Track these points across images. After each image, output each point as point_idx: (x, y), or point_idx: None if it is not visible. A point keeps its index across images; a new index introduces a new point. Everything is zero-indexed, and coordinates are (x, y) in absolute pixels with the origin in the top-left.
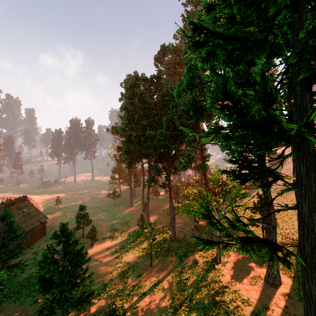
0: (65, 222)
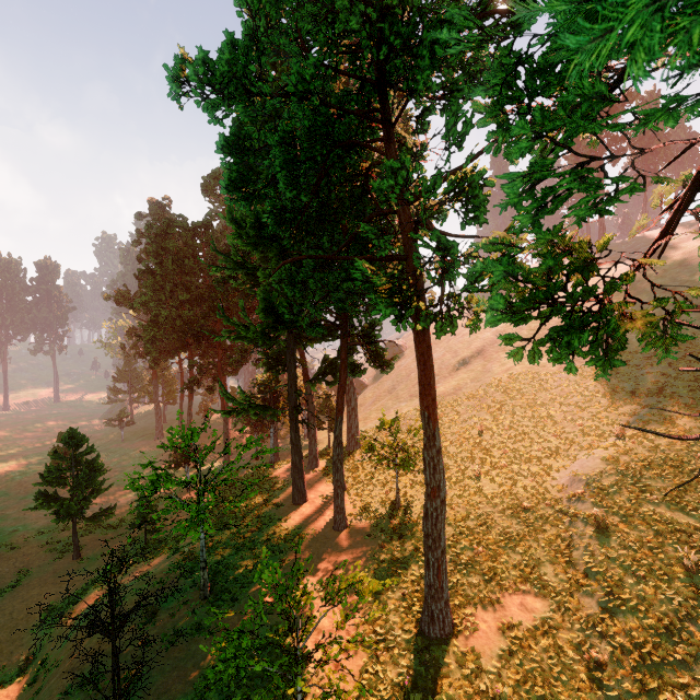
0: (18, 474)
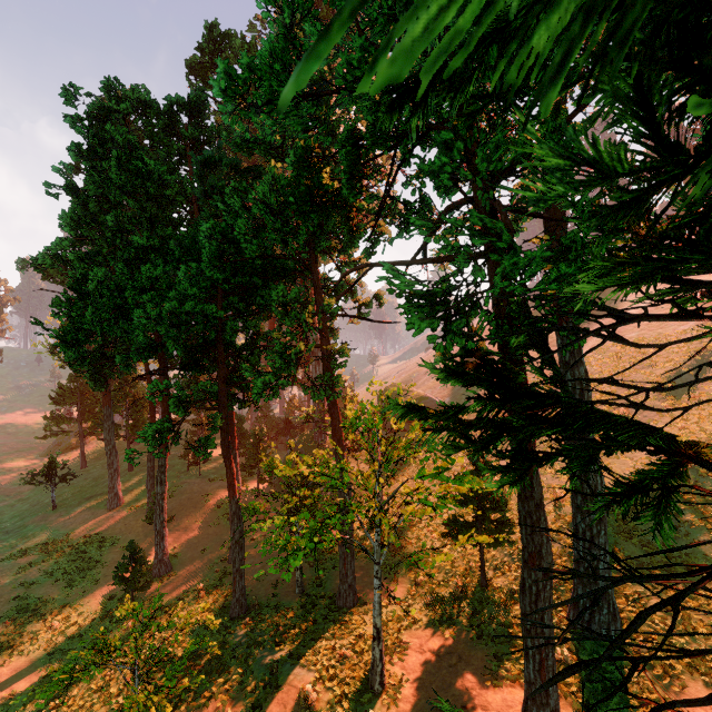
0: None
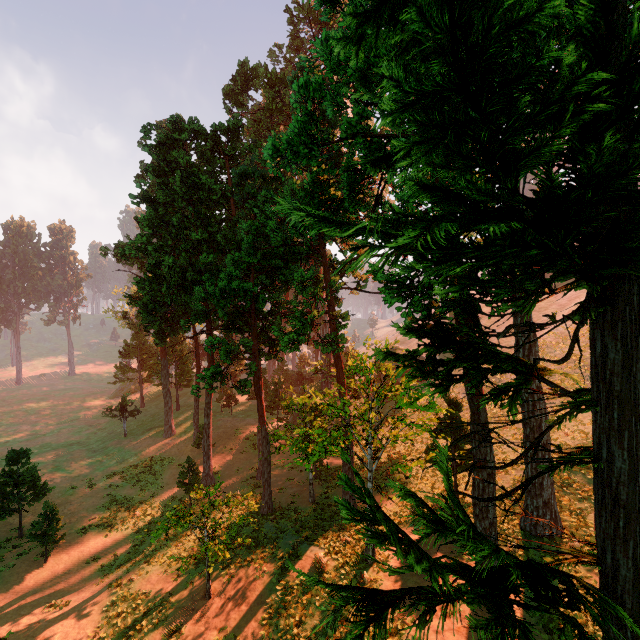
0: None
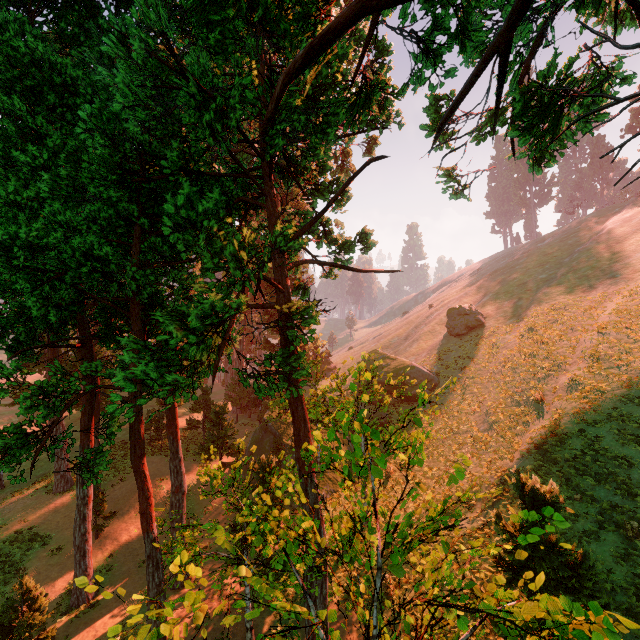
0: None
